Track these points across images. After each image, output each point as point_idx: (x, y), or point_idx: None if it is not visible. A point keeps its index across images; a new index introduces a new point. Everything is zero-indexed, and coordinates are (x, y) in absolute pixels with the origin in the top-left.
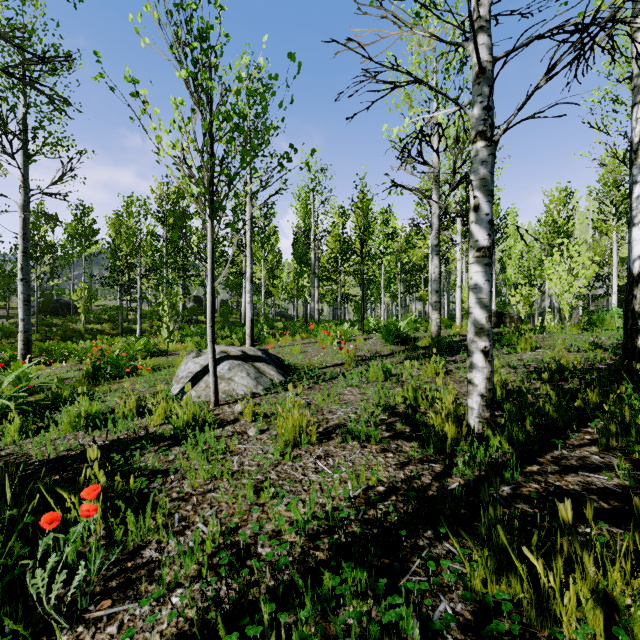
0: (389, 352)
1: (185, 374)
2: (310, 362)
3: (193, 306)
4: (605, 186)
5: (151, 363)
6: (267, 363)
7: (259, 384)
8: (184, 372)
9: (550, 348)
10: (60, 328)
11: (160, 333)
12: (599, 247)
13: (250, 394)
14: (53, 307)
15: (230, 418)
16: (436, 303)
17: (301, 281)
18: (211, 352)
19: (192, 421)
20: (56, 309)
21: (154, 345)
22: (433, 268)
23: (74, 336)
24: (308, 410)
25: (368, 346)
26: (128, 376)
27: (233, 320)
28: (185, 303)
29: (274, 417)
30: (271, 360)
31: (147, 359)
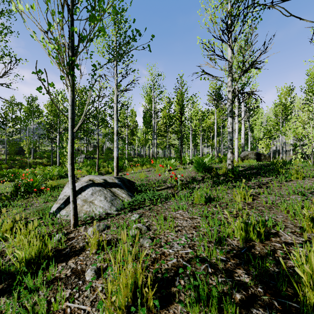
0: (201, 178)
1: (62, 196)
2: (151, 184)
3: (92, 150)
4: (309, 85)
5: (56, 183)
6: (121, 188)
7: (113, 205)
8: (62, 195)
9: (313, 177)
10: (19, 161)
11: (64, 165)
12: (302, 119)
13: (105, 214)
14: (18, 150)
15: (79, 245)
16: (230, 147)
17: (147, 136)
18: (71, 184)
19: (34, 258)
20: (19, 151)
21: (64, 171)
22: (228, 125)
23: (26, 166)
24: (147, 242)
25: (186, 173)
26: (38, 192)
27: (112, 157)
28: (88, 148)
29: (116, 247)
30: (124, 185)
31: (54, 181)
